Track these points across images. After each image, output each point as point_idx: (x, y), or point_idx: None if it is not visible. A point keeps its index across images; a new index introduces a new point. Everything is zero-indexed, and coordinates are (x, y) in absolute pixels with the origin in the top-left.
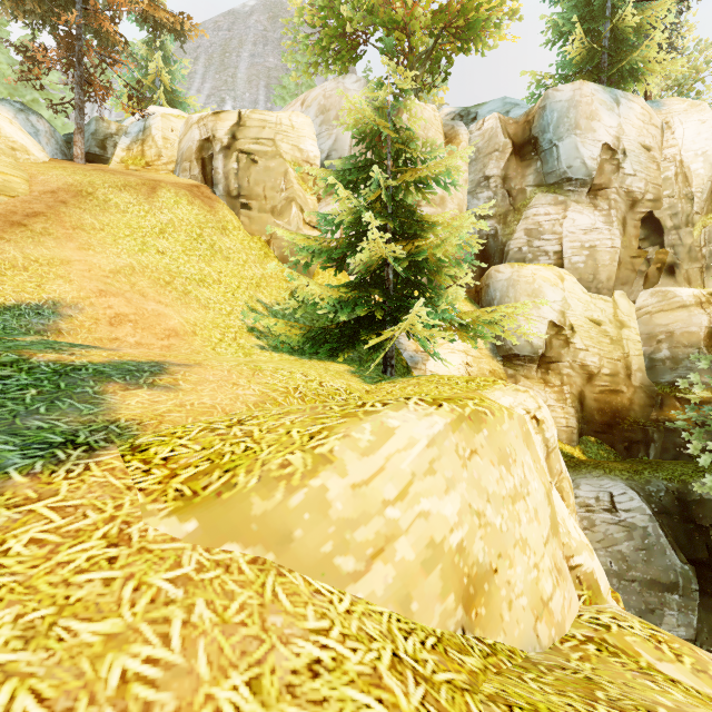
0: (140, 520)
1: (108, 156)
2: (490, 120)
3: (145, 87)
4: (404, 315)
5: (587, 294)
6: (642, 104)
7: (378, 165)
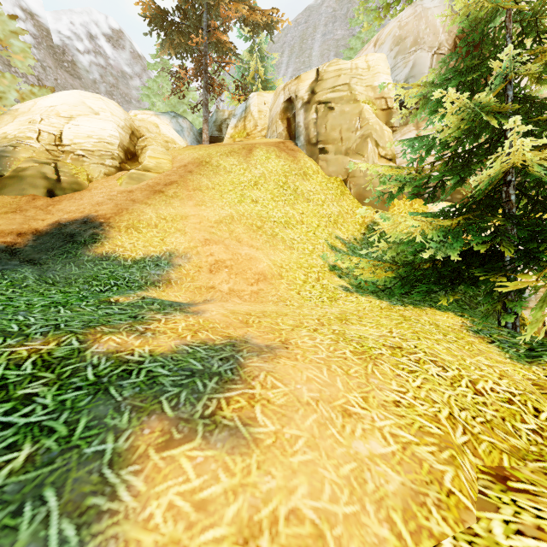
0: None
1: (223, 136)
2: None
3: (248, 83)
4: None
5: None
6: None
7: (493, 58)
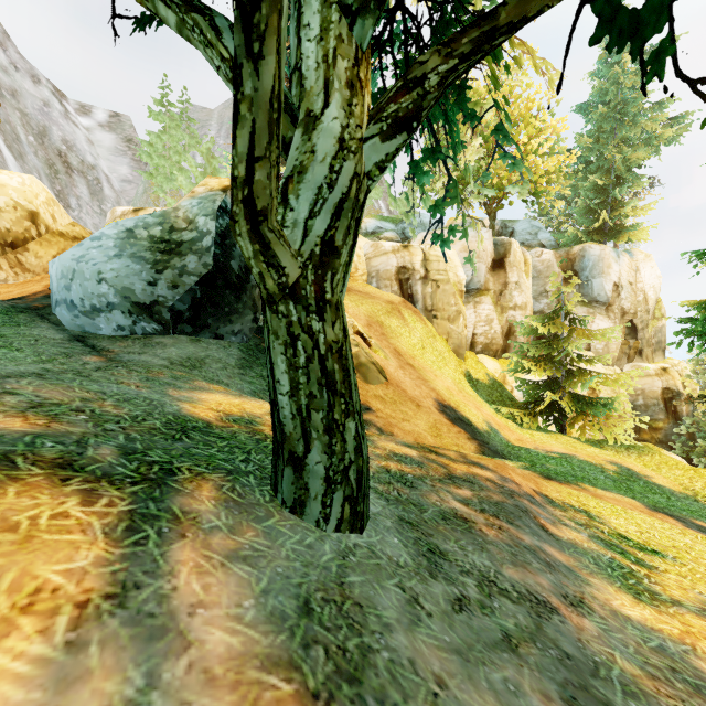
0: None
1: None
2: (547, 254)
3: None
4: (588, 408)
5: (603, 367)
6: (628, 257)
7: (560, 322)
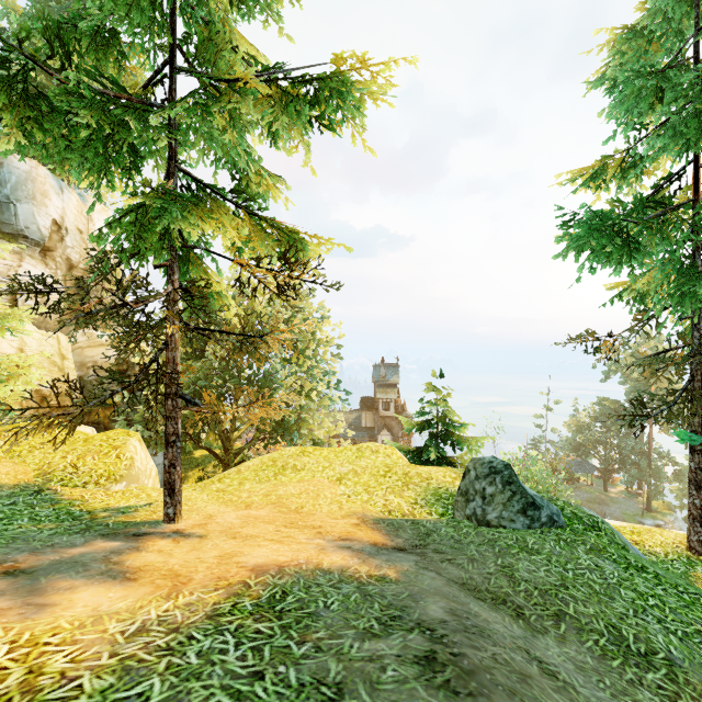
0: (109, 490)
1: None
2: None
3: None
4: None
5: (39, 332)
6: (77, 198)
7: None
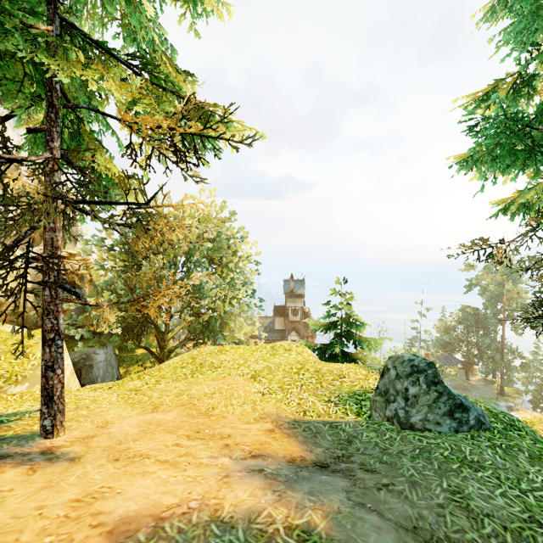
0: (6, 392)
1: None
2: None
3: None
4: None
5: None
6: None
7: None
